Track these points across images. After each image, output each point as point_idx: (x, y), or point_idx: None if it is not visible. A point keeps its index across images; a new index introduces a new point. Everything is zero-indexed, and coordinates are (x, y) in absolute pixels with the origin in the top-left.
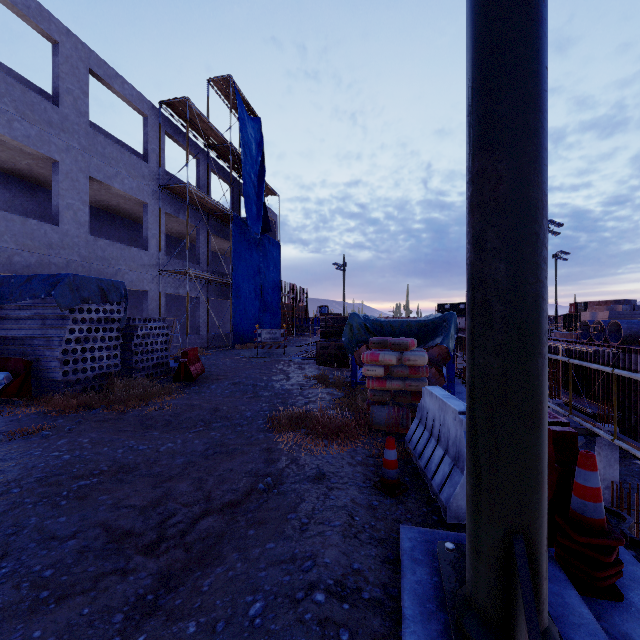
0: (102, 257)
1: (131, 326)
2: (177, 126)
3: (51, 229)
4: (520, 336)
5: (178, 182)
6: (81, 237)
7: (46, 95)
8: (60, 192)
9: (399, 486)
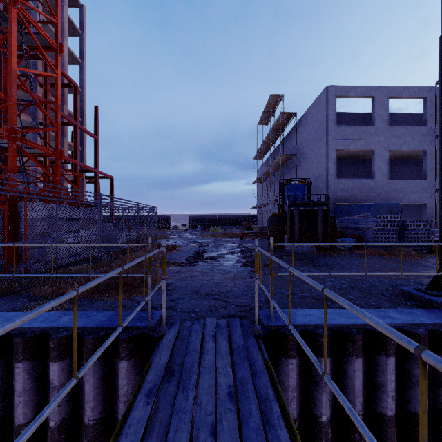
0: (395, 189)
1: (405, 224)
2: None
3: (371, 181)
4: None
5: None
6: (384, 181)
7: (370, 114)
8: (374, 163)
9: None
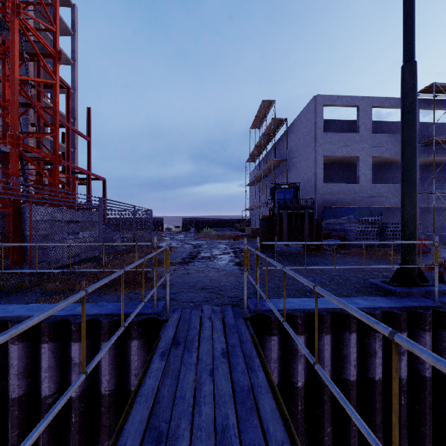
0: (378, 193)
1: (384, 226)
2: (429, 99)
3: (356, 185)
4: (402, 227)
5: (440, 126)
6: (368, 186)
7: (356, 122)
8: (359, 169)
9: (442, 281)
